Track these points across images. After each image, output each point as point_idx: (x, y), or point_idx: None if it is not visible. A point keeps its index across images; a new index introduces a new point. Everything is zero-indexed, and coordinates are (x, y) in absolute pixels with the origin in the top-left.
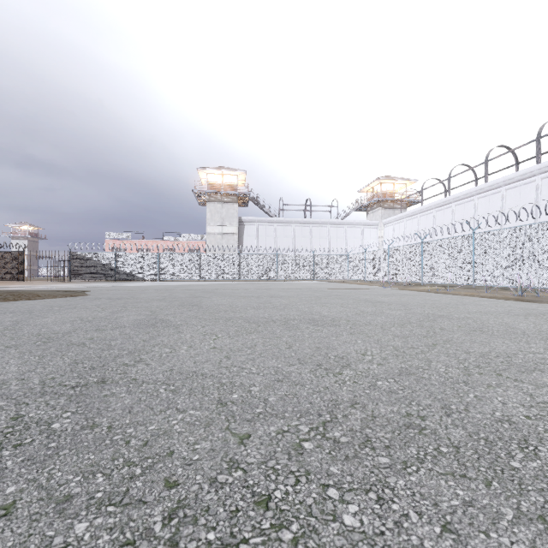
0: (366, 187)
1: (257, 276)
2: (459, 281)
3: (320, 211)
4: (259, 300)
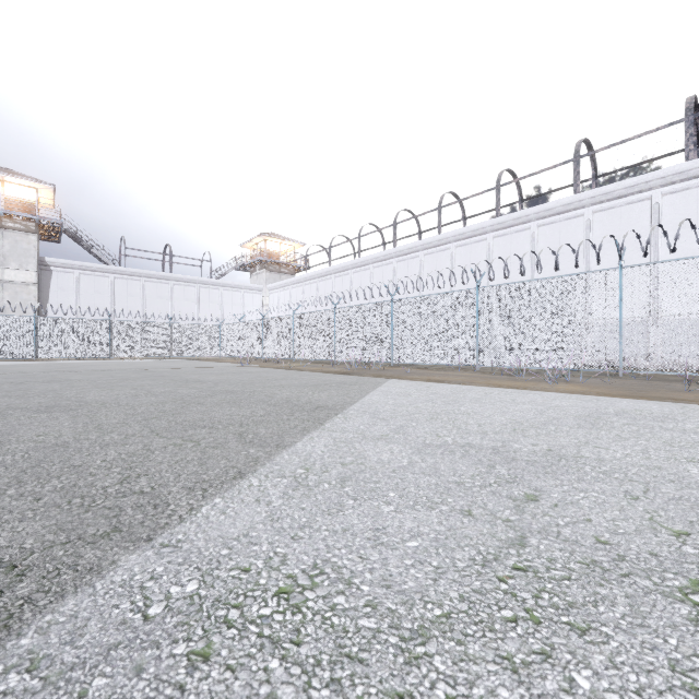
0: (248, 243)
1: (72, 352)
2: (324, 356)
3: (187, 264)
4: (10, 388)
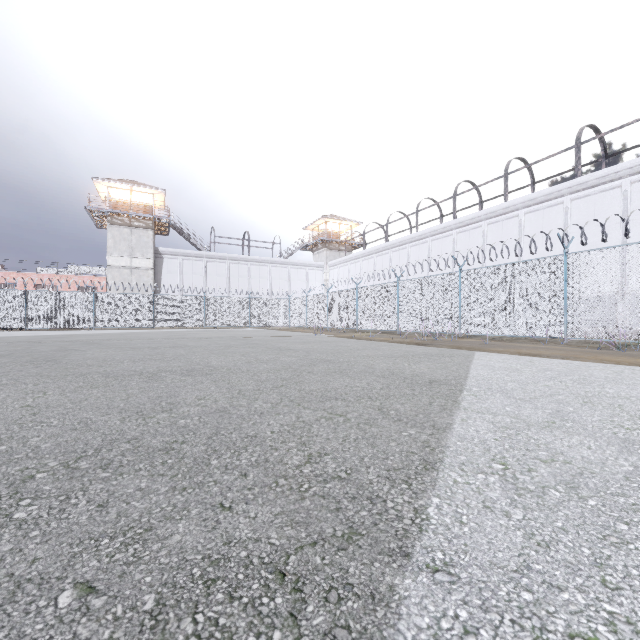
0: (311, 225)
1: (178, 322)
2: (387, 327)
3: (261, 247)
4: (150, 352)
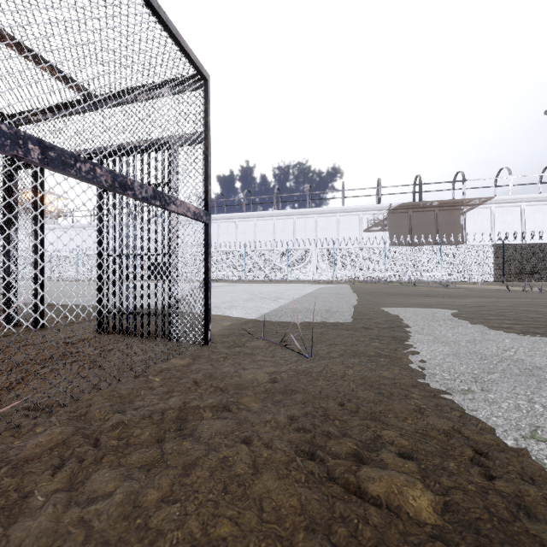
0: None
1: None
2: None
3: None
4: None
